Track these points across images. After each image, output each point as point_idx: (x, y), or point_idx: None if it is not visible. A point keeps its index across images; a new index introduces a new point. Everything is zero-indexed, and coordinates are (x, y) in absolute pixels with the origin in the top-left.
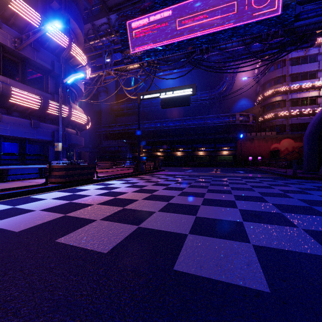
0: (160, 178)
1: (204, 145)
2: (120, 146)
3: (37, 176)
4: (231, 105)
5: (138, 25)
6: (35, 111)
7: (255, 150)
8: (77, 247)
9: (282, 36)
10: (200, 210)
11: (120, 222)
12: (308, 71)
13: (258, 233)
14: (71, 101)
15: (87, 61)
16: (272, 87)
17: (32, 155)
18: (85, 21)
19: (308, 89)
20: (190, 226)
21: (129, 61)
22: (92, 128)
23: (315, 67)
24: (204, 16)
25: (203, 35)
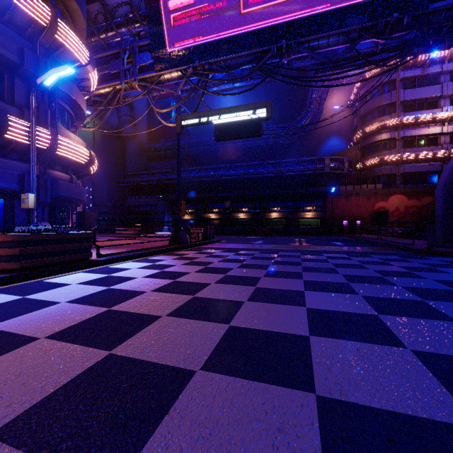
0: (212, 257)
1: (278, 203)
2: (154, 205)
3: None
4: (316, 146)
5: (178, 6)
6: None
7: (352, 210)
8: None
9: (407, 28)
10: (318, 360)
11: (56, 451)
12: (427, 97)
13: None
14: (62, 126)
15: (89, 58)
16: (377, 119)
17: None
18: None
19: (427, 124)
20: None
21: (163, 65)
22: (112, 177)
23: (436, 92)
24: None
25: (283, 23)
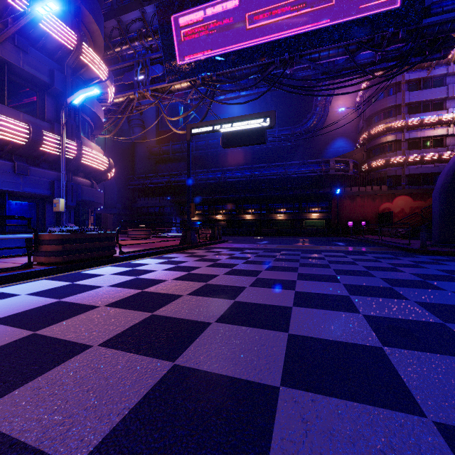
0: (220, 255)
1: (284, 204)
2: (163, 206)
3: (24, 252)
4: (322, 148)
5: (188, 22)
6: (21, 148)
7: (357, 211)
8: (11, 443)
9: (403, 41)
10: (295, 318)
11: (138, 351)
12: (432, 99)
13: (428, 380)
14: (84, 136)
15: (108, 74)
16: (382, 121)
17: (2, 217)
18: (107, 16)
19: (433, 125)
20: (282, 362)
21: (174, 77)
22: (122, 180)
23: (442, 94)
24: (287, 9)
25: (286, 37)
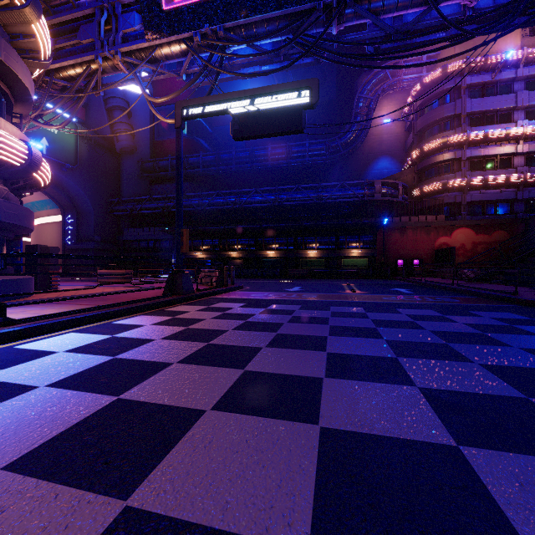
0: (226, 317)
1: (317, 238)
2: (159, 239)
3: None
4: (362, 169)
5: None
6: None
7: (408, 247)
8: None
9: None
10: None
11: None
12: (498, 108)
13: None
14: None
15: None
16: (438, 135)
17: None
18: None
19: (498, 141)
20: None
21: (158, 31)
22: (103, 203)
23: (509, 103)
24: None
25: None
